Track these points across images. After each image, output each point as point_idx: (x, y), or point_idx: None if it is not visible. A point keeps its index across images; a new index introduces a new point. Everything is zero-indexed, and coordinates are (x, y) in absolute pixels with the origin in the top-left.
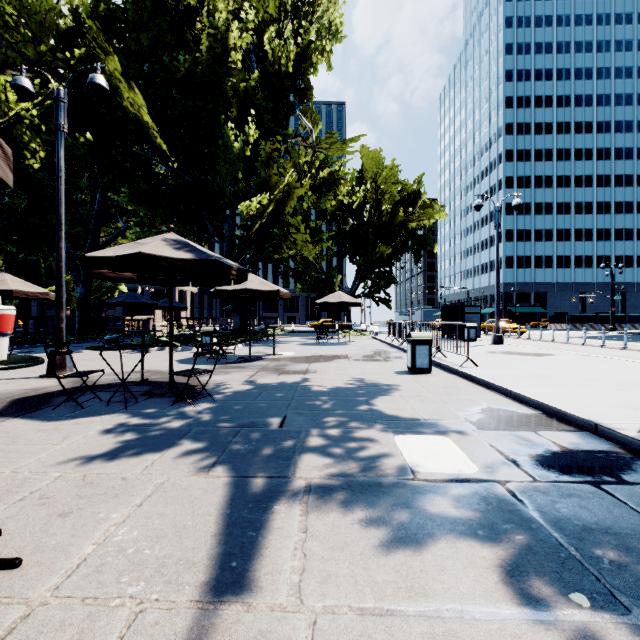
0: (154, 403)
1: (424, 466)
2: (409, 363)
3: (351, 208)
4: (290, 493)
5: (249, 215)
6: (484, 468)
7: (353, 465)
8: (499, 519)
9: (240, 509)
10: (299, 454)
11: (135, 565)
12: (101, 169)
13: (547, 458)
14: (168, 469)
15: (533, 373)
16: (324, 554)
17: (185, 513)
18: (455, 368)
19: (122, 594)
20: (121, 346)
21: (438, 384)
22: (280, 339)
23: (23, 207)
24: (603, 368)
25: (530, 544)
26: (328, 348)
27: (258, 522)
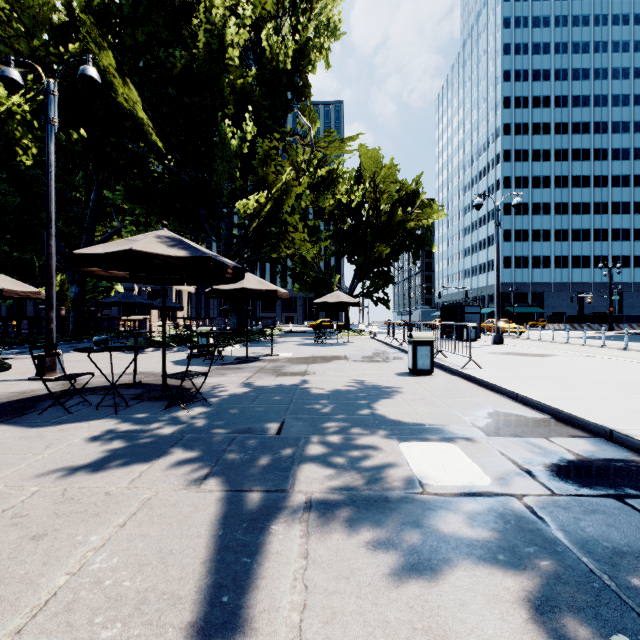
0: (146, 407)
1: (433, 478)
2: (410, 364)
3: (349, 207)
4: (289, 510)
5: (246, 213)
6: (497, 480)
7: (356, 477)
8: (520, 541)
9: (234, 530)
10: (298, 464)
11: (112, 601)
12: (96, 167)
13: (563, 468)
14: (156, 482)
15: (538, 375)
16: (328, 585)
17: (172, 535)
18: (457, 369)
19: (94, 639)
20: (111, 348)
21: (441, 386)
22: (278, 339)
23: (16, 205)
24: (608, 369)
25: (558, 571)
26: (327, 348)
27: (253, 545)
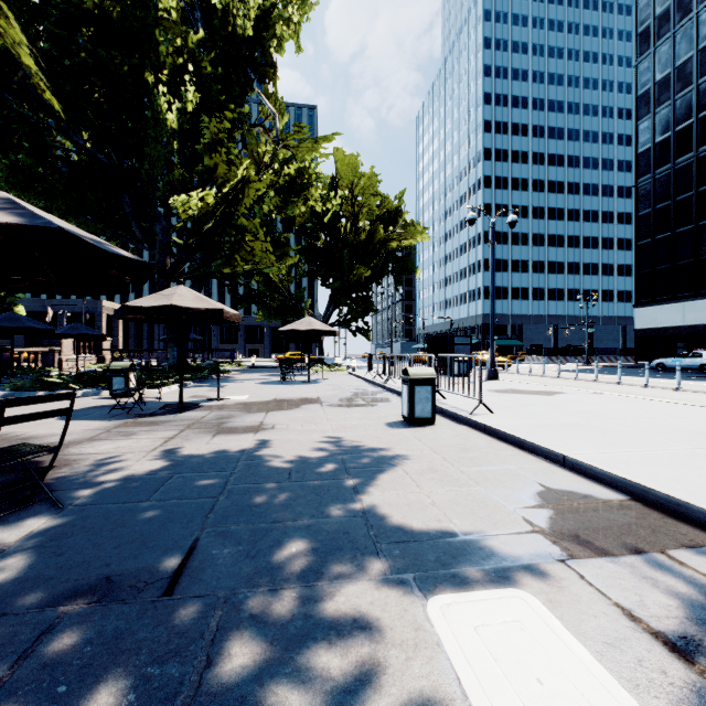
0: None
1: None
2: (405, 411)
3: (324, 221)
4: None
5: (188, 211)
6: None
7: None
8: None
9: None
10: None
11: None
12: None
13: None
14: None
15: (566, 421)
16: None
17: None
18: (466, 416)
19: None
20: None
21: (452, 444)
22: (235, 376)
23: None
24: (634, 410)
25: None
26: (295, 388)
27: None
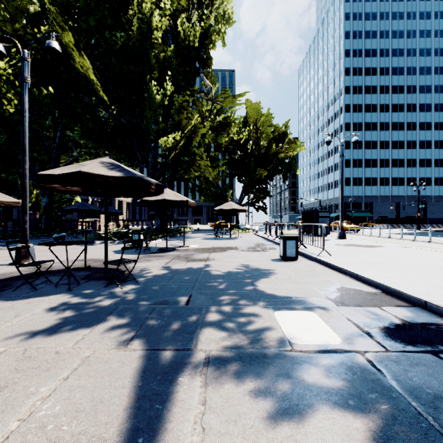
0: (92, 285)
1: (299, 338)
2: (281, 253)
3: (239, 143)
4: (192, 365)
5: (167, 147)
6: (346, 339)
7: (243, 338)
8: (365, 388)
9: (150, 381)
10: (200, 328)
11: None
12: (60, 114)
13: (393, 330)
14: (95, 343)
15: (371, 260)
16: (220, 428)
17: (103, 386)
18: (314, 257)
19: None
20: (66, 242)
21: (303, 269)
22: (189, 235)
23: (3, 140)
24: (419, 256)
25: (394, 414)
26: (223, 242)
27: (164, 394)
